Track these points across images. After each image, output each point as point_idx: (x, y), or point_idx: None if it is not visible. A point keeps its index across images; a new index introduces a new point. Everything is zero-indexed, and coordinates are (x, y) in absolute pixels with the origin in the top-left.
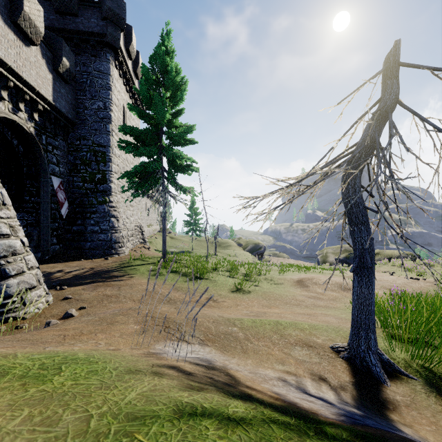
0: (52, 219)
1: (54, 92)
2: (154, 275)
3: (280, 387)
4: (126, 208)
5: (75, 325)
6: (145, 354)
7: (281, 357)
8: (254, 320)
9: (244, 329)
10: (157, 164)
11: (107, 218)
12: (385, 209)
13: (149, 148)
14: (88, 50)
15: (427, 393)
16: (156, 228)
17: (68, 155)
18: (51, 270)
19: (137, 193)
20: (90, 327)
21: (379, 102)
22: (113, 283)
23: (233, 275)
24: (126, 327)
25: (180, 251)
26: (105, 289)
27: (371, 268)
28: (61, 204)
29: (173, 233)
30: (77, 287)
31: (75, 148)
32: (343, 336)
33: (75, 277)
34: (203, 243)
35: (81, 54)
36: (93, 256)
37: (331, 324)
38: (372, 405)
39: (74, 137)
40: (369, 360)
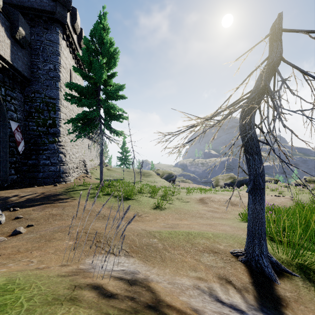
0: (10, 154)
1: (12, 54)
2: (93, 197)
3: (196, 298)
4: (72, 146)
5: (16, 243)
6: (73, 271)
7: (193, 264)
8: (170, 232)
9: (162, 240)
10: (96, 113)
11: (56, 154)
12: (274, 142)
13: (89, 100)
14: (41, 23)
15: (307, 287)
16: (96, 162)
17: (24, 105)
18: (8, 195)
19: (80, 134)
20: (28, 244)
21: (267, 59)
22: (59, 204)
23: (153, 196)
24: (61, 243)
25: (114, 179)
26: (51, 209)
27: (262, 189)
28: (18, 143)
29: (109, 166)
30: (28, 208)
31: (30, 100)
32: (239, 242)
33: (28, 200)
34: (131, 173)
35: (35, 26)
36: (45, 183)
37: (228, 233)
38: (270, 304)
39: (29, 91)
40: (262, 262)
